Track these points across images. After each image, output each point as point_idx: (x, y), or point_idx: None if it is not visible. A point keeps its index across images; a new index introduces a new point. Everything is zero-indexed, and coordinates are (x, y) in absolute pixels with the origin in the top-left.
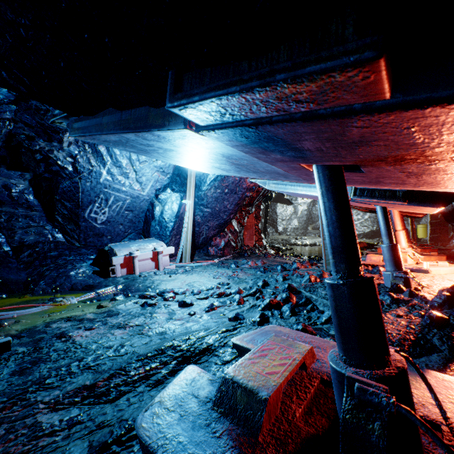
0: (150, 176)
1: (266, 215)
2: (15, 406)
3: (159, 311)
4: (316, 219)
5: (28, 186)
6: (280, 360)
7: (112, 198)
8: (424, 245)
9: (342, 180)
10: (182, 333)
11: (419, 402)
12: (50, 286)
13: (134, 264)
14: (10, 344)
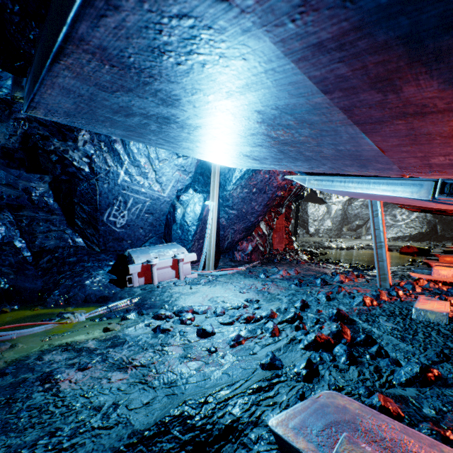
0: (170, 175)
1: (296, 215)
2: None
3: (172, 341)
4: (352, 219)
5: (48, 189)
6: None
7: (131, 200)
8: None
9: None
10: (198, 386)
11: None
12: (64, 296)
13: (152, 273)
14: None
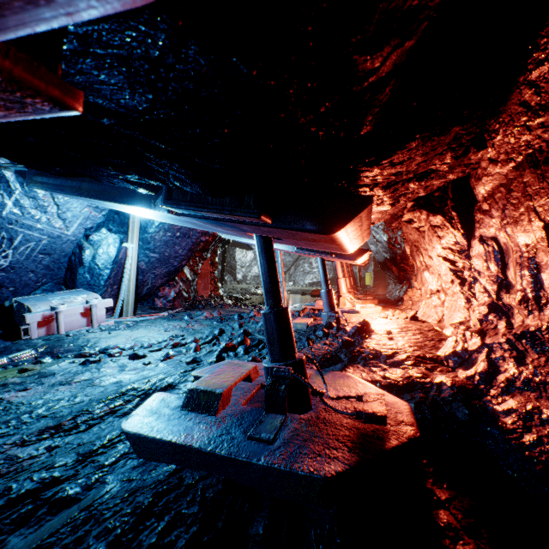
0: (78, 211)
1: (223, 261)
2: None
3: (107, 365)
4: None
5: None
6: (232, 374)
7: (20, 237)
8: (368, 291)
9: (271, 246)
10: (140, 379)
11: (318, 385)
12: None
13: (58, 321)
14: None
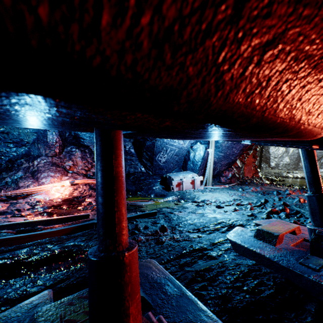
0: None
1: (261, 154)
2: (175, 230)
3: (207, 208)
4: None
5: (132, 145)
6: (282, 227)
7: (169, 149)
8: None
9: (313, 155)
10: (224, 218)
11: None
12: (146, 193)
13: (182, 185)
14: (156, 213)
